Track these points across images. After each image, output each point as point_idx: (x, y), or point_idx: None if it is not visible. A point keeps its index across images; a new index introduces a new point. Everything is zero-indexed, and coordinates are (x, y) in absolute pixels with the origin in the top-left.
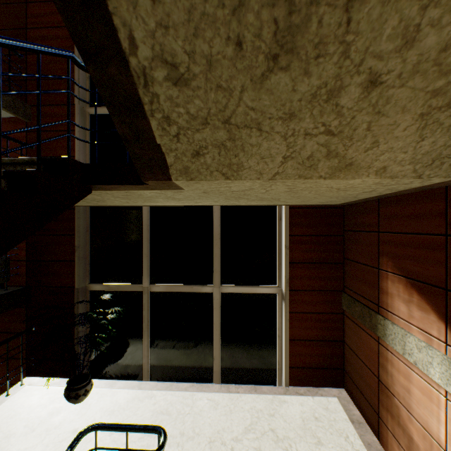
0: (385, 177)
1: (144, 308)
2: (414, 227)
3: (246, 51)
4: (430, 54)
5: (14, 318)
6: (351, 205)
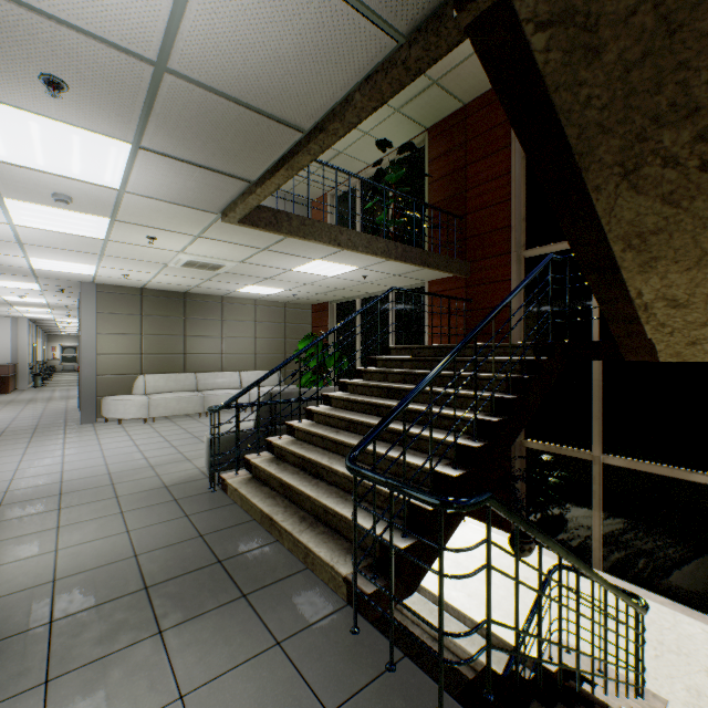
0: None
1: (593, 481)
2: None
3: None
4: None
5: None
6: None
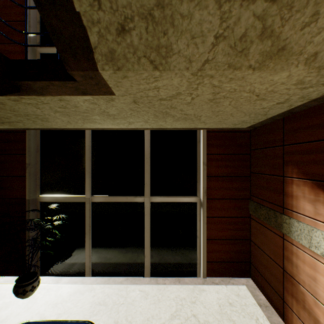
0: (313, 69)
1: (86, 215)
2: (321, 135)
3: None
4: None
5: None
6: (257, 128)
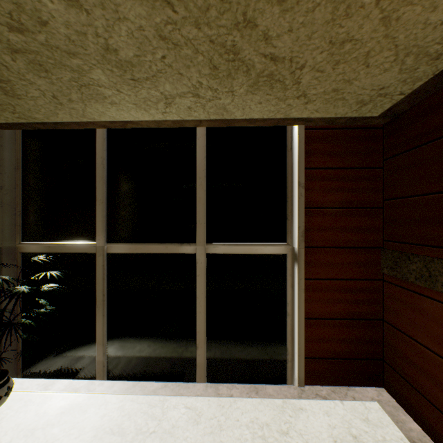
0: None
1: (97, 276)
2: None
3: None
4: None
5: None
6: (399, 116)
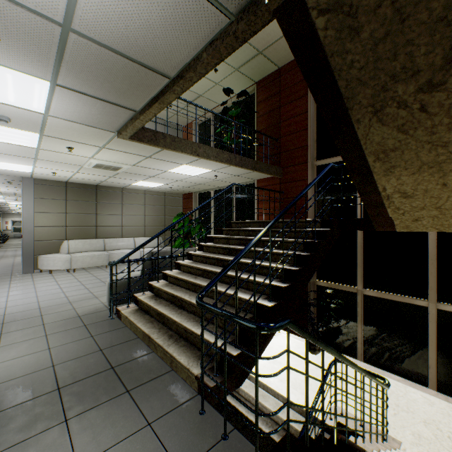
0: None
1: (357, 305)
2: None
3: (448, 186)
4: None
5: None
6: None
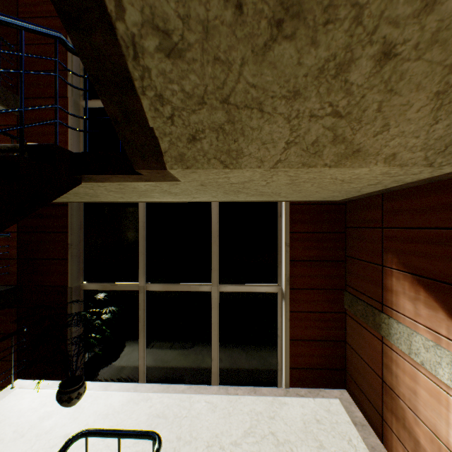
0: (394, 166)
1: (139, 307)
2: (421, 222)
3: (247, 15)
4: (451, 20)
5: (5, 319)
6: (353, 201)
